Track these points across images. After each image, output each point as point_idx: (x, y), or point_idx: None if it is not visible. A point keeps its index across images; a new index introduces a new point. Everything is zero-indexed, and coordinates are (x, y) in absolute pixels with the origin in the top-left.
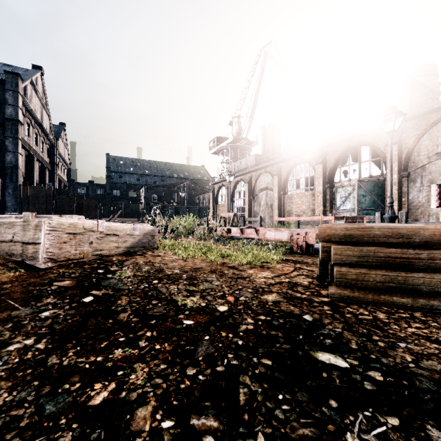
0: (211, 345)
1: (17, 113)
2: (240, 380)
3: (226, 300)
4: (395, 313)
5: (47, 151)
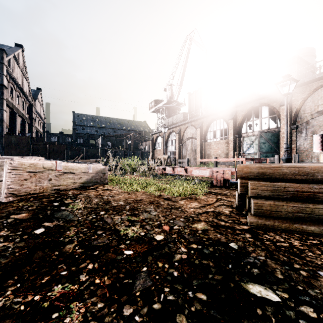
0: (148, 277)
1: (2, 79)
2: (177, 321)
3: (162, 229)
4: (307, 240)
5: (27, 109)
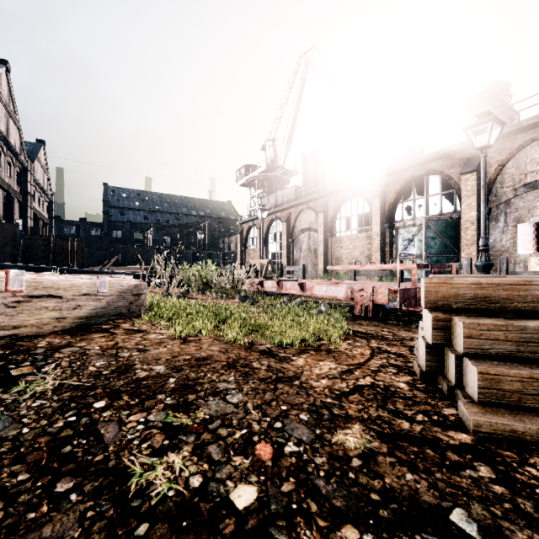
0: None
1: None
2: None
3: (253, 459)
4: None
5: (17, 177)
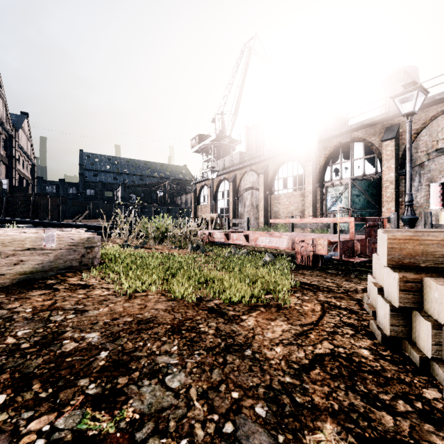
0: None
1: None
2: None
3: None
4: None
5: (4, 143)
